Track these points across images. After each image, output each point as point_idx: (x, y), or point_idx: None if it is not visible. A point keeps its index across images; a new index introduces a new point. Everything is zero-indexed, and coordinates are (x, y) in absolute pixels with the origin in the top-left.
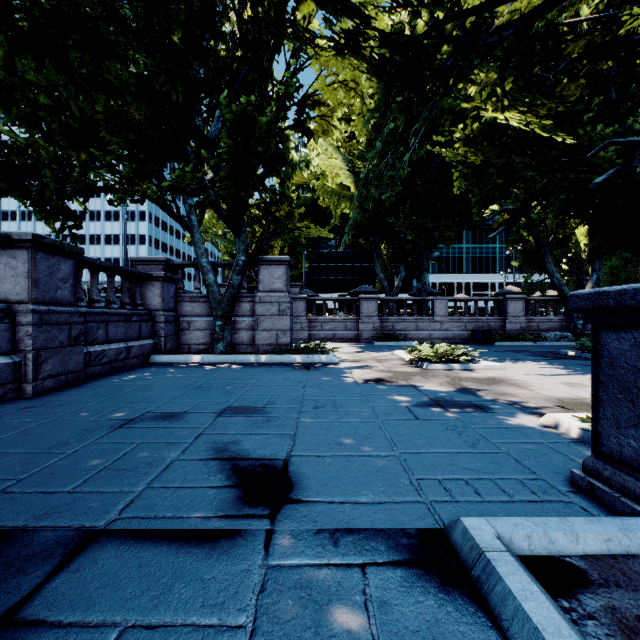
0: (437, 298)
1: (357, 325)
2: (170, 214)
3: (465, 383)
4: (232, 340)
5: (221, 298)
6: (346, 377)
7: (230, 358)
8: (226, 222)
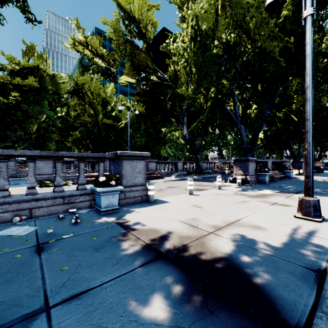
0: None
1: None
2: None
3: None
4: None
5: None
6: None
7: None
8: None
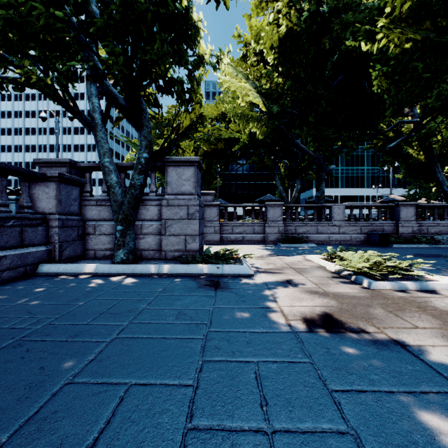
0: (335, 204)
1: (264, 228)
2: (66, 108)
3: None
4: (139, 245)
5: (123, 200)
6: (271, 310)
7: (128, 268)
8: (124, 112)
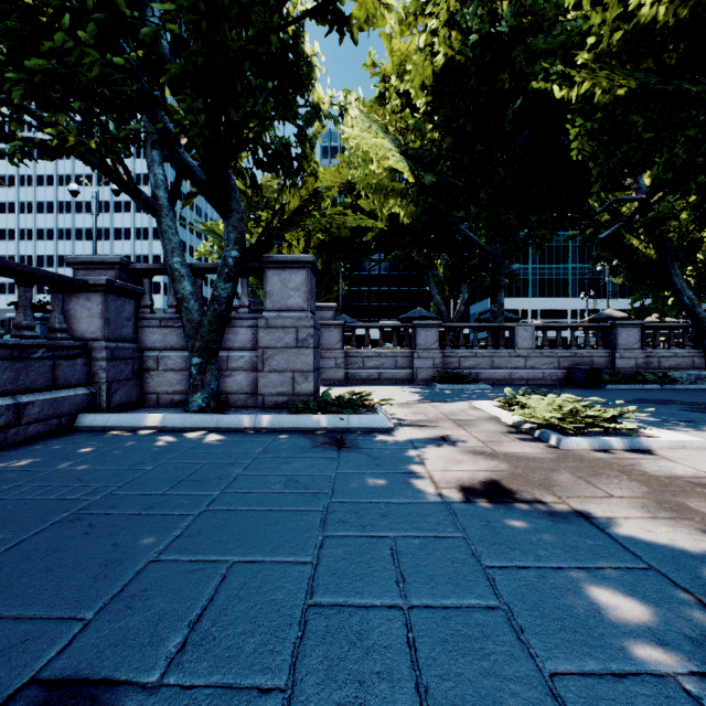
0: (520, 324)
1: (411, 361)
2: (117, 183)
3: (698, 504)
4: (224, 386)
5: (201, 320)
6: (416, 475)
7: (209, 420)
8: (204, 191)
